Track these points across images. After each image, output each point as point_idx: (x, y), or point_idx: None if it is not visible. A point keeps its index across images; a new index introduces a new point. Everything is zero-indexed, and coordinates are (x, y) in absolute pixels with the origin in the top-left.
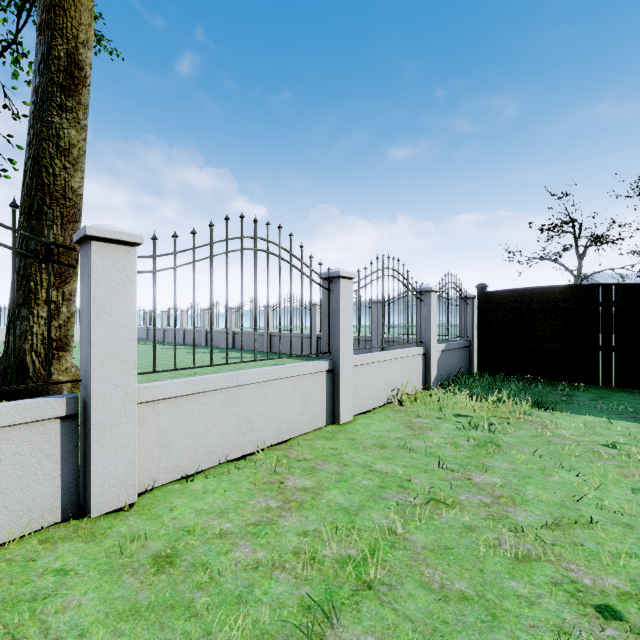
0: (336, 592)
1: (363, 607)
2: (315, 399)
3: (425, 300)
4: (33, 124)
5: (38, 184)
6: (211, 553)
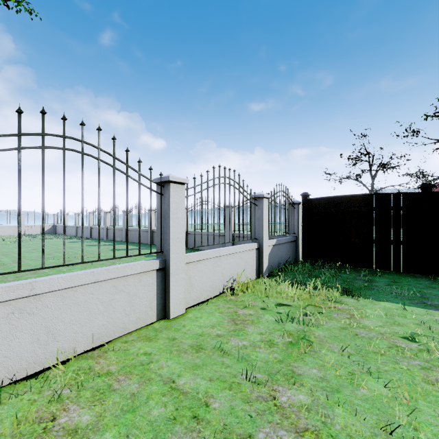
0: None
1: None
2: (143, 297)
3: (259, 205)
4: None
5: None
6: None
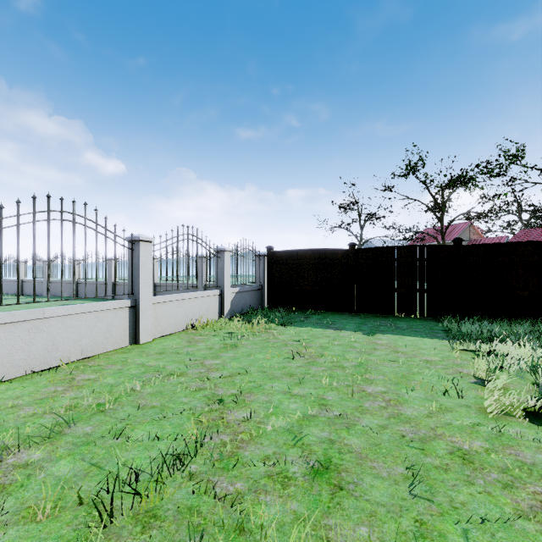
0: (81, 416)
1: (93, 418)
2: (118, 327)
3: (221, 257)
4: None
5: None
6: (2, 415)
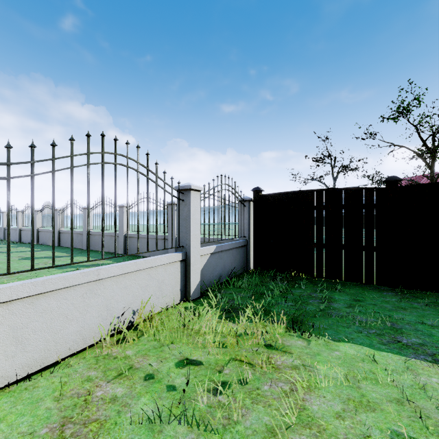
0: None
1: None
2: None
3: (185, 199)
4: None
5: None
6: None
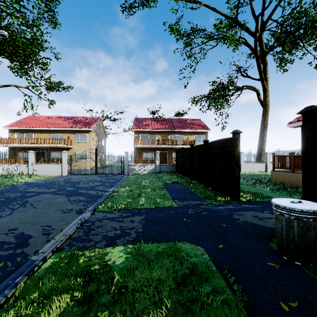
0: None
1: None
2: None
3: None
4: (261, 133)
5: (262, 141)
6: None
